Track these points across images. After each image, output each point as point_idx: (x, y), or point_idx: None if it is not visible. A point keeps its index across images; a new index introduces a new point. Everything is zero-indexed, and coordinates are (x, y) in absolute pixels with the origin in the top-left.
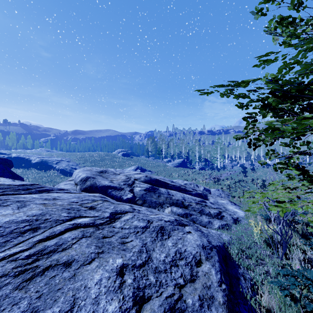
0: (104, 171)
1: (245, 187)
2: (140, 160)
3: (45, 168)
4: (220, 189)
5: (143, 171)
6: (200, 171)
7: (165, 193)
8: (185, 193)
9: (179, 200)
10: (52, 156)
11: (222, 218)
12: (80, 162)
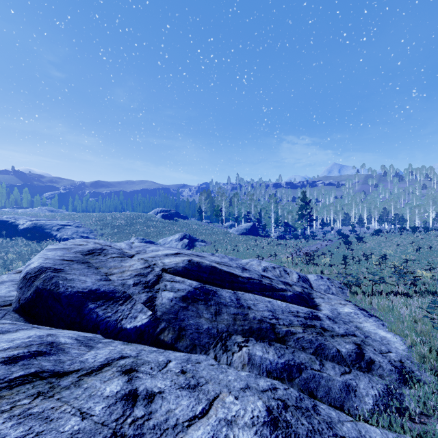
0: (97, 251)
1: (375, 274)
2: (188, 225)
3: (40, 238)
4: (320, 273)
5: (193, 241)
6: (278, 242)
7: (230, 303)
8: (273, 296)
9: (264, 322)
10: (54, 218)
11: (370, 368)
12: (97, 228)
